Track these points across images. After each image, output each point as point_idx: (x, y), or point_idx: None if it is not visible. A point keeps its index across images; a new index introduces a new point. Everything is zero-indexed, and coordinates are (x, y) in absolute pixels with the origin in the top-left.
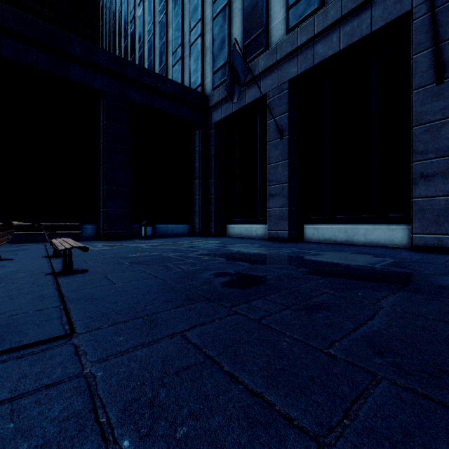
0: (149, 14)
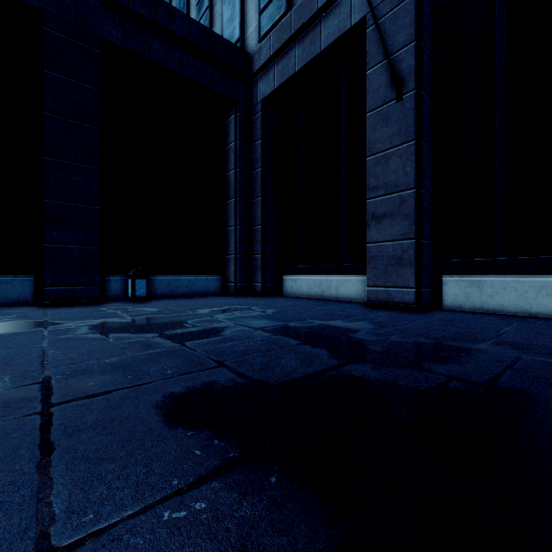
0: None
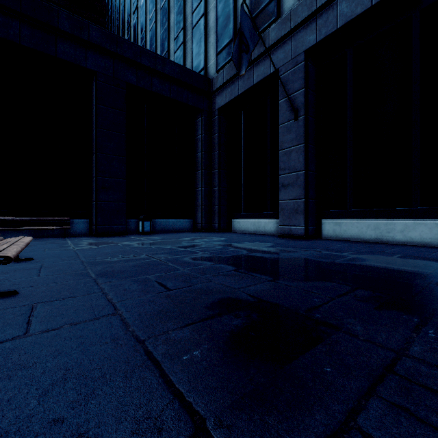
0: (151, 2)
